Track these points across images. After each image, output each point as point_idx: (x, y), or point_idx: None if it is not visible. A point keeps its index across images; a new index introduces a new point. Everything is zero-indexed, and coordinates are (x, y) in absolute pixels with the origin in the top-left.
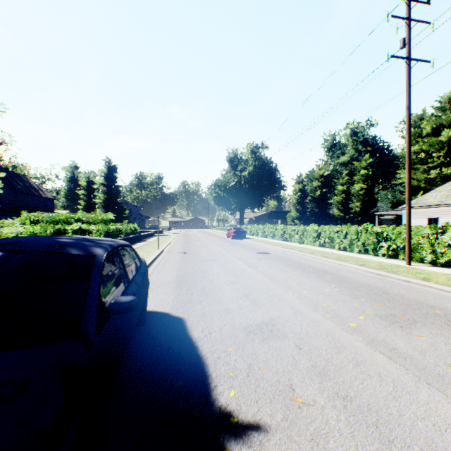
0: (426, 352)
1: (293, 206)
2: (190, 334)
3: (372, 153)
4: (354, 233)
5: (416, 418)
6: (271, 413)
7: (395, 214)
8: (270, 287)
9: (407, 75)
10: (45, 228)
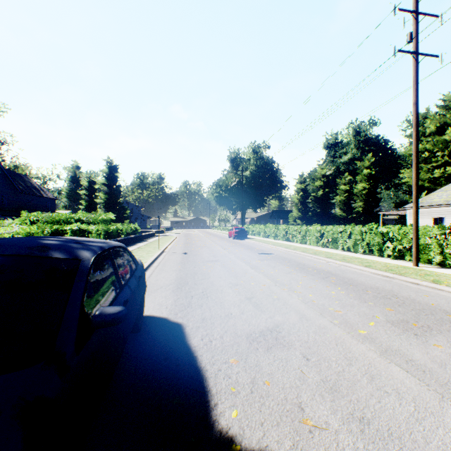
0: (446, 364)
1: (295, 205)
2: (189, 342)
3: (375, 152)
4: (359, 233)
5: (446, 447)
6: (279, 439)
7: (399, 214)
8: (273, 290)
9: (415, 70)
10: (42, 228)
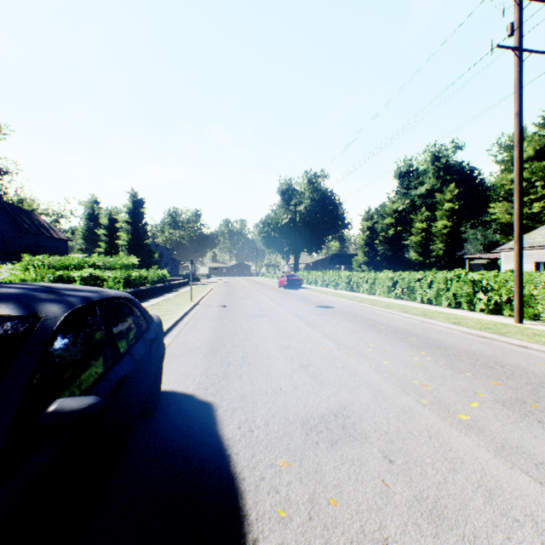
0: None
1: (360, 248)
2: (221, 432)
3: (458, 182)
4: (442, 281)
5: None
6: None
7: (491, 258)
8: (336, 355)
9: (517, 72)
10: (42, 275)
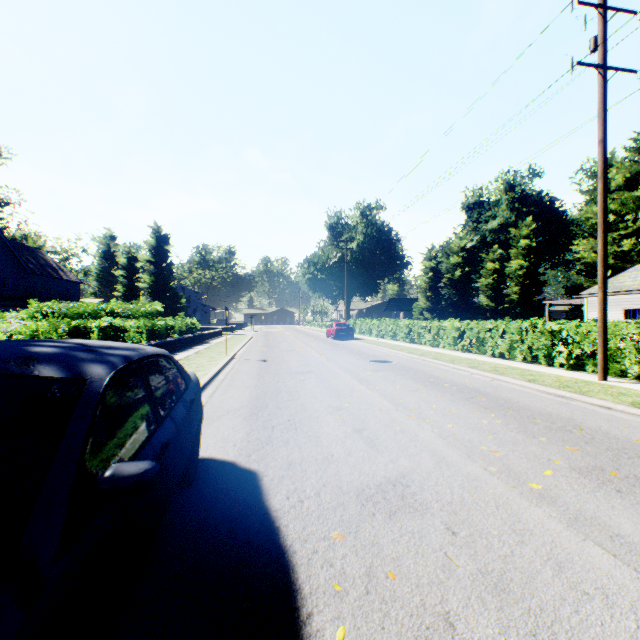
0: None
1: (422, 292)
2: (267, 502)
3: (536, 215)
4: (516, 332)
5: None
6: None
7: (573, 304)
8: (394, 418)
9: (601, 92)
10: (55, 325)
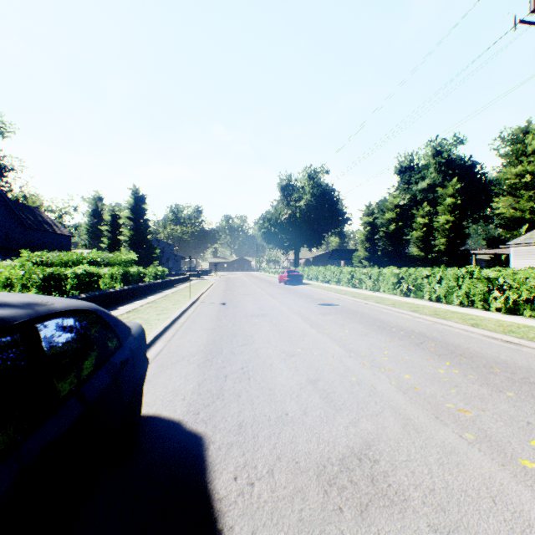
0: None
1: (361, 243)
2: (211, 486)
3: (460, 177)
4: (453, 278)
5: None
6: None
7: (498, 253)
8: (348, 366)
9: None
10: (30, 272)
